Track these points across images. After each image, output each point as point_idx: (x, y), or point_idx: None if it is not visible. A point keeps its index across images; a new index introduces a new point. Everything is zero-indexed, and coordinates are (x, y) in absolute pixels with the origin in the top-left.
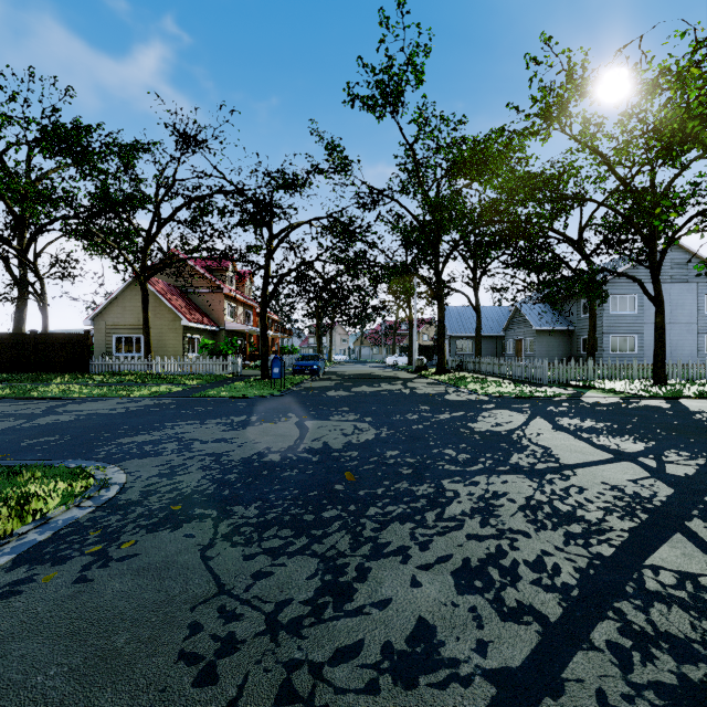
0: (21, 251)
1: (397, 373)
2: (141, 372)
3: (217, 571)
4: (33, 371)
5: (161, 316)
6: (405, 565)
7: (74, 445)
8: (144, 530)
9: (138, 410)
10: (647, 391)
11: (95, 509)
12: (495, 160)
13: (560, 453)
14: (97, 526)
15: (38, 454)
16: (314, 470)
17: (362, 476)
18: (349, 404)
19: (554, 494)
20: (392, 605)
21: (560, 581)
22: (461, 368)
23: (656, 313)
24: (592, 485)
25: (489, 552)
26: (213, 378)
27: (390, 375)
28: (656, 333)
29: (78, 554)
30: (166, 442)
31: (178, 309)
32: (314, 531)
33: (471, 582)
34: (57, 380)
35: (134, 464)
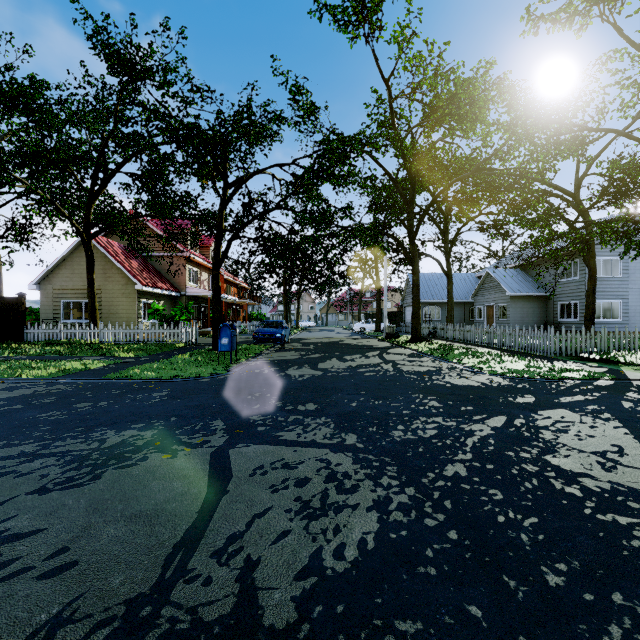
0: None
1: (367, 341)
2: (80, 341)
3: None
4: None
5: (113, 279)
6: None
7: None
8: None
9: None
10: None
11: None
12: (481, 102)
13: None
14: None
15: None
16: None
17: None
18: (316, 396)
19: None
20: None
21: None
22: (433, 335)
23: None
24: None
25: None
26: (159, 348)
27: (360, 343)
28: None
29: None
30: None
31: (131, 272)
32: None
33: None
34: None
35: None
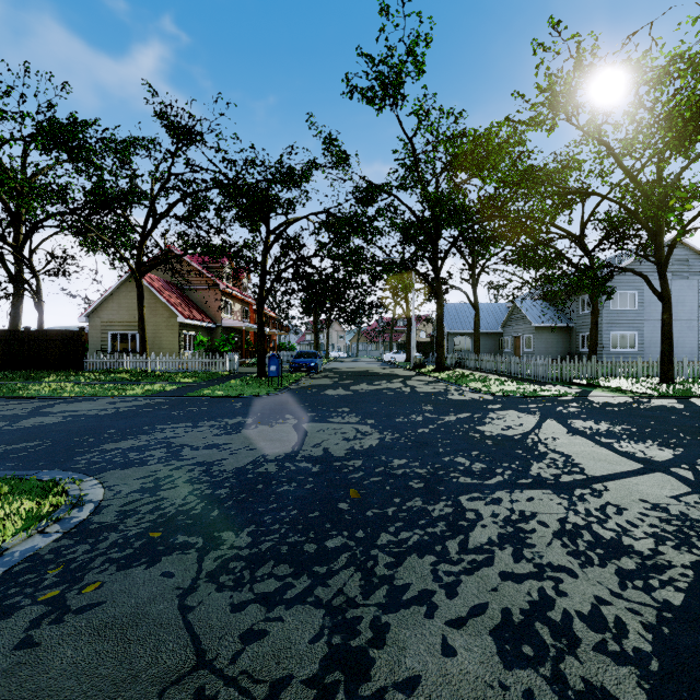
0: (17, 247)
1: (395, 371)
2: (136, 370)
3: (197, 630)
4: (27, 369)
5: (157, 313)
6: (432, 619)
7: (53, 452)
8: (114, 566)
9: (128, 411)
10: (655, 390)
11: (61, 536)
12: (495, 154)
13: (583, 462)
14: (60, 560)
15: (11, 463)
16: (314, 483)
17: (369, 491)
18: (349, 404)
19: (589, 515)
20: (422, 688)
21: (631, 646)
22: (459, 365)
23: (663, 309)
24: (630, 503)
25: (532, 600)
26: (209, 376)
27: (388, 372)
28: (663, 330)
29: (29, 602)
30: (153, 448)
31: (174, 306)
32: (317, 568)
33: (518, 648)
34: (50, 378)
35: (115, 476)
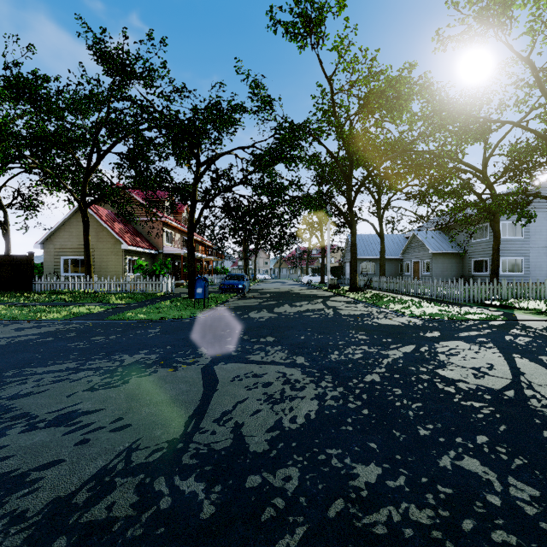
0: None
1: (313, 291)
2: (79, 291)
3: None
4: None
5: (104, 240)
6: None
7: None
8: None
9: (23, 341)
10: None
11: None
12: (406, 96)
13: None
14: None
15: None
16: None
17: None
18: (273, 331)
19: None
20: None
21: None
22: (368, 286)
23: None
24: None
25: None
26: (144, 297)
27: (307, 292)
28: None
29: None
30: None
31: (118, 234)
32: None
33: None
34: None
35: None
